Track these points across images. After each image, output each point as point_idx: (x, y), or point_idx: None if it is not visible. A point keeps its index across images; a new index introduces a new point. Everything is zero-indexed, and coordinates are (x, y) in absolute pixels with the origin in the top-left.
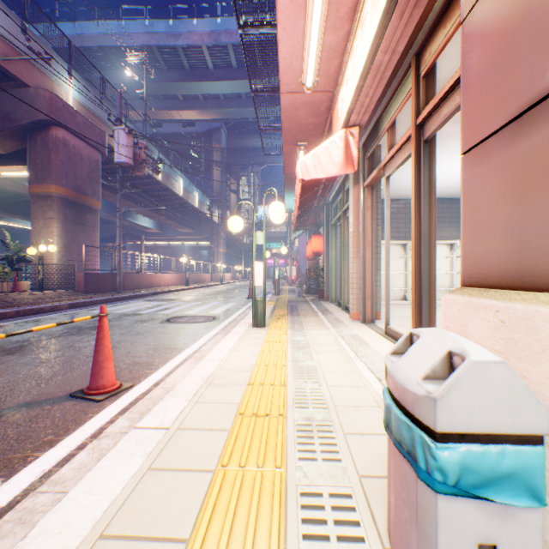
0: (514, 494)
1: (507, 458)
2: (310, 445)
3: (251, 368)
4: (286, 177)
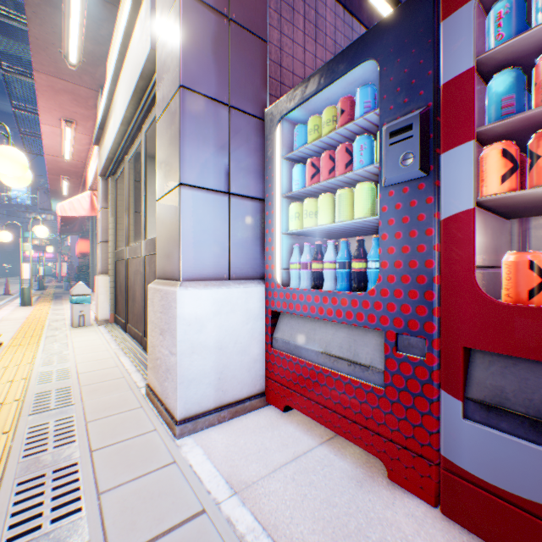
0: (87, 303)
1: (85, 297)
2: (56, 322)
3: (27, 316)
4: (52, 191)
